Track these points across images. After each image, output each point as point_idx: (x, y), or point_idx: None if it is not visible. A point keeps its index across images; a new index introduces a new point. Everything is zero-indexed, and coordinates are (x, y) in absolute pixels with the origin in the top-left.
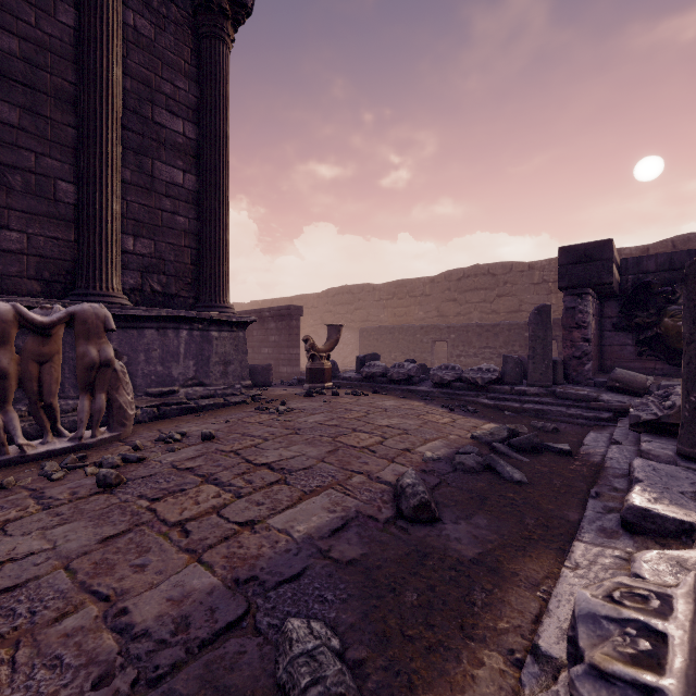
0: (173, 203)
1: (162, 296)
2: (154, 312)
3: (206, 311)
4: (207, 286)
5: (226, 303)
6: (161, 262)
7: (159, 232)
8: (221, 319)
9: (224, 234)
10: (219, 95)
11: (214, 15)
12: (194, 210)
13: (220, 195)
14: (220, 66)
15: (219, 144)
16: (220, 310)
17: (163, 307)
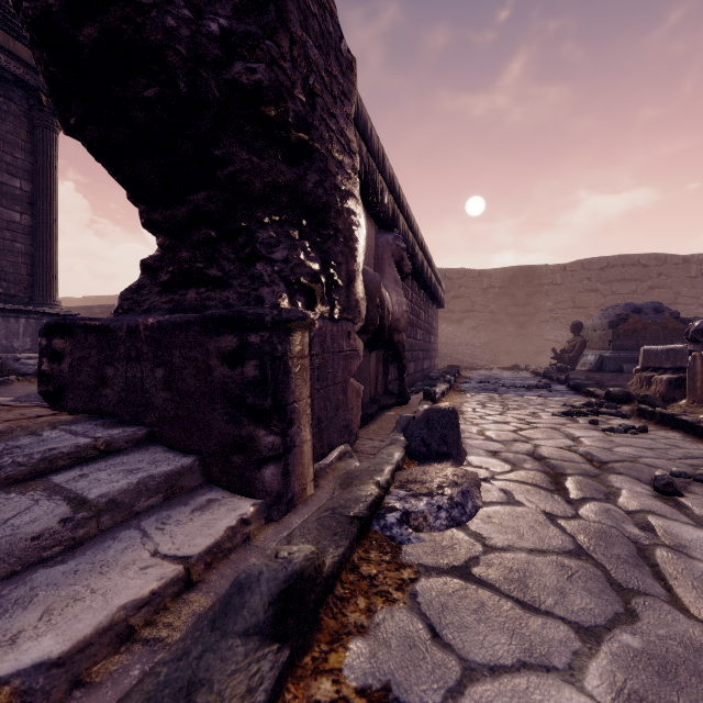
0: (12, 235)
1: (4, 296)
2: (2, 306)
3: (40, 307)
4: (40, 290)
5: (56, 302)
6: (3, 273)
7: (1, 253)
8: (52, 312)
9: (54, 257)
10: (50, 165)
11: (46, 114)
12: (29, 239)
13: (51, 231)
14: (51, 147)
15: (50, 197)
16: (51, 307)
17: (5, 303)
